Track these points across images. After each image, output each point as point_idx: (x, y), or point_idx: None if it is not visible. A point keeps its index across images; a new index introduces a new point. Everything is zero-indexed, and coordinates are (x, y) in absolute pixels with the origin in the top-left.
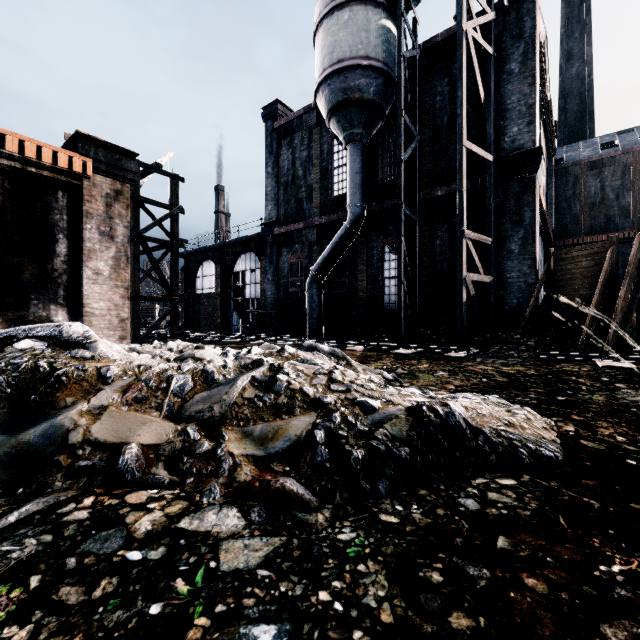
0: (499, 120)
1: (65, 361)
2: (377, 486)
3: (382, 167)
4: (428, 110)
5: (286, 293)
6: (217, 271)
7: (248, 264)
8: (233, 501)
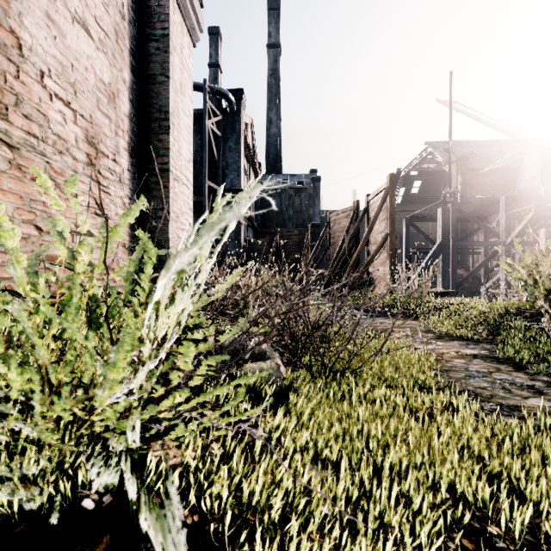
0: (225, 169)
1: None
2: None
3: None
4: None
5: None
6: None
7: None
8: None
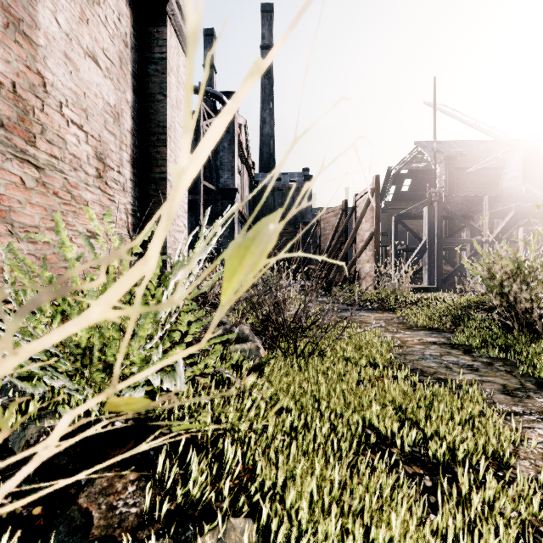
0: (220, 168)
1: None
2: None
3: None
4: None
5: None
6: None
7: None
8: None
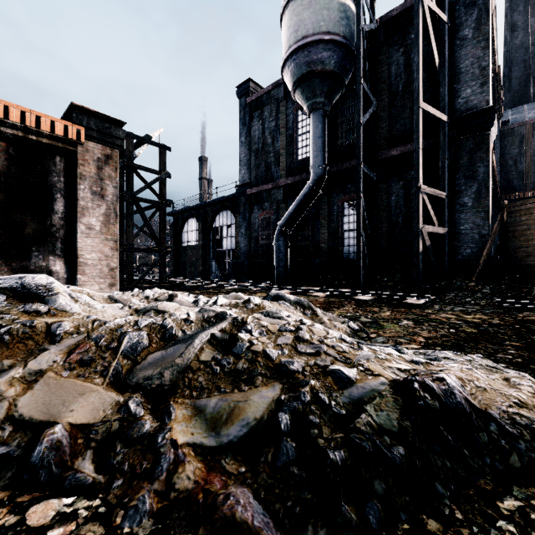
0: (452, 83)
1: (14, 317)
2: (366, 515)
3: (341, 132)
4: (384, 78)
5: (257, 245)
6: (199, 227)
7: (225, 220)
8: (164, 530)
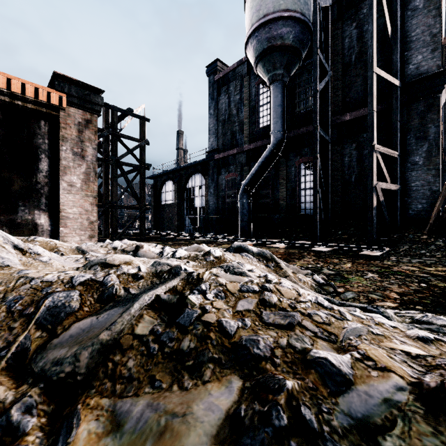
0: (403, 51)
1: None
2: None
3: (299, 101)
4: (338, 51)
5: (224, 202)
6: (175, 188)
7: (196, 182)
8: None
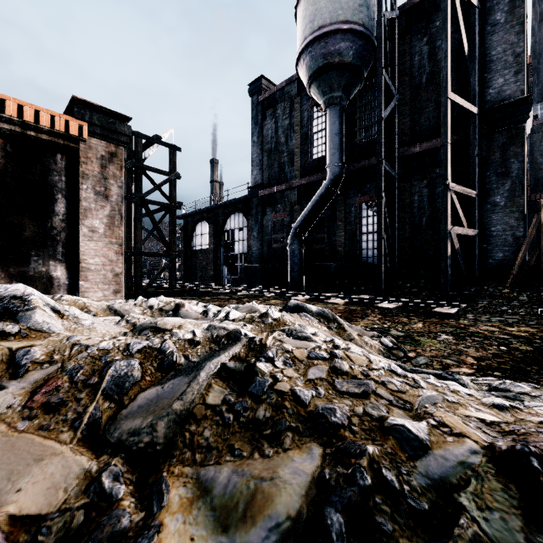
0: (482, 73)
1: None
2: None
3: (360, 129)
4: (406, 70)
5: (270, 248)
6: (210, 230)
7: (236, 223)
8: None
